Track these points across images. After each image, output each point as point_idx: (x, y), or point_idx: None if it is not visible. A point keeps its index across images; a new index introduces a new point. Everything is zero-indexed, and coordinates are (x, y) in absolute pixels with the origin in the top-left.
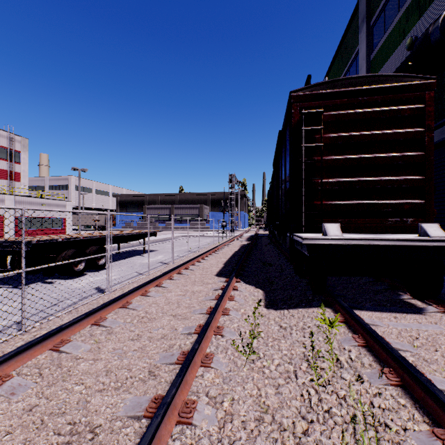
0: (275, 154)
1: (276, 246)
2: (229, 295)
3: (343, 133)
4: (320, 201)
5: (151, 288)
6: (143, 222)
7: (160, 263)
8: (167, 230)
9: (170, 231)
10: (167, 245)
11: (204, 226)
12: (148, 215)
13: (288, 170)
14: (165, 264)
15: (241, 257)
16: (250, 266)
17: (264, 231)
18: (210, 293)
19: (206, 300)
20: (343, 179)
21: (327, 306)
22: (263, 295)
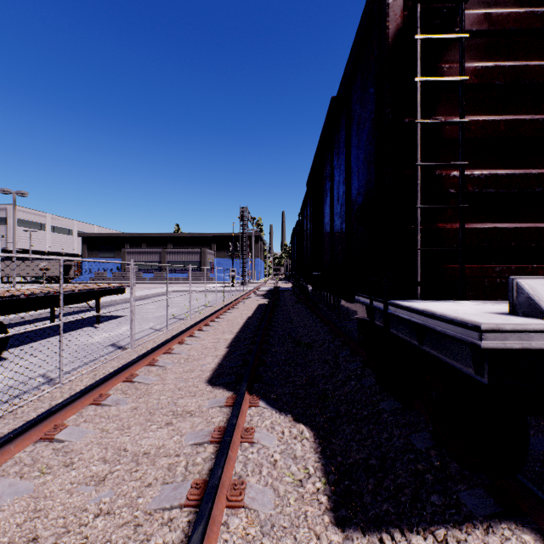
0: (316, 156)
1: (307, 307)
2: (229, 476)
3: (505, 61)
4: (451, 224)
5: (17, 454)
6: (121, 272)
7: (111, 348)
8: (156, 282)
9: (159, 284)
10: (147, 305)
11: (206, 277)
12: (60, 258)
13: (364, 160)
14: (119, 349)
15: (258, 330)
16: (275, 351)
17: (285, 284)
18: (180, 461)
19: (160, 511)
20: (506, 171)
21: (514, 517)
22: (317, 452)
